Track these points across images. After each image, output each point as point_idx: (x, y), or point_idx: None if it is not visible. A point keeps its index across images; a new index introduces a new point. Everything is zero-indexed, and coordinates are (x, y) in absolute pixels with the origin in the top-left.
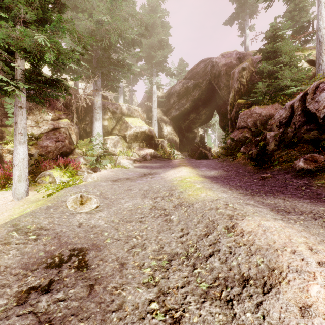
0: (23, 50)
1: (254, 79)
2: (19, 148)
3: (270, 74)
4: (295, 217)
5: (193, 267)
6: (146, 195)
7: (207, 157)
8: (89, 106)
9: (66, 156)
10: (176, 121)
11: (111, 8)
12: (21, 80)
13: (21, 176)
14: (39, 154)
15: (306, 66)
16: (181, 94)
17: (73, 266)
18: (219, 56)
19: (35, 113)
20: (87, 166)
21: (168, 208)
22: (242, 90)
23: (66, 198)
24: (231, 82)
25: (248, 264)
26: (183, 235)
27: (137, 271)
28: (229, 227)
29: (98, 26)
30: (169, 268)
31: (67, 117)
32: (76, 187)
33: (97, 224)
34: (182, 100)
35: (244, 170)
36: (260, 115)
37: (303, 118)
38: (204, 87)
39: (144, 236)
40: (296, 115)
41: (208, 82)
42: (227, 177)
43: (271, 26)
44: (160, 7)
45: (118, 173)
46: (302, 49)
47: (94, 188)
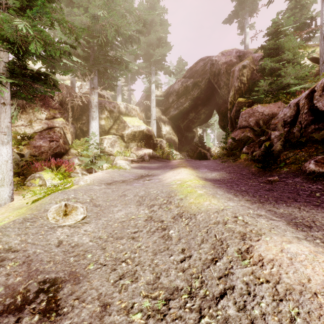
0: (6, 41)
1: (255, 78)
2: (1, 148)
3: (273, 71)
4: (319, 233)
5: (199, 313)
6: (142, 202)
7: (207, 157)
8: (86, 105)
9: (61, 156)
10: (175, 120)
11: (108, 3)
12: (4, 74)
13: (4, 180)
14: (32, 154)
15: (310, 63)
16: (179, 93)
17: (39, 310)
18: (219, 54)
19: (28, 112)
20: (82, 167)
21: (166, 219)
22: (242, 89)
23: (50, 206)
24: (231, 80)
25: (277, 316)
26: (184, 259)
27: (124, 318)
28: (243, 250)
29: (94, 21)
30: (166, 314)
31: (62, 116)
32: (64, 193)
33: (80, 242)
34: (180, 99)
35: (248, 172)
36: (263, 114)
37: (310, 116)
38: (203, 86)
39: (136, 260)
40: (302, 114)
41: (207, 80)
42: (230, 180)
43: (273, 22)
44: (159, 4)
45: (114, 175)
46: (305, 46)
47: (84, 193)
